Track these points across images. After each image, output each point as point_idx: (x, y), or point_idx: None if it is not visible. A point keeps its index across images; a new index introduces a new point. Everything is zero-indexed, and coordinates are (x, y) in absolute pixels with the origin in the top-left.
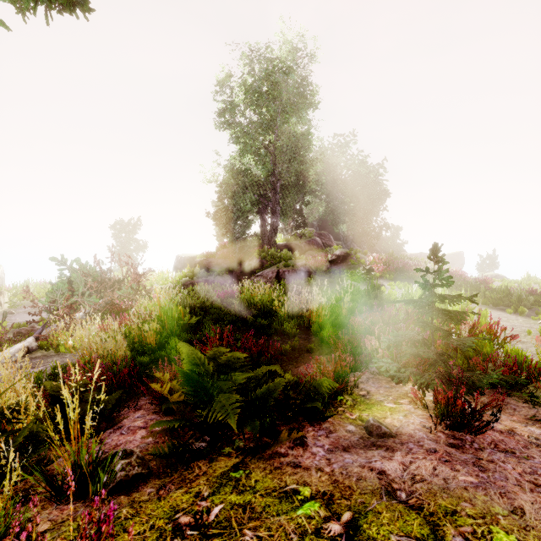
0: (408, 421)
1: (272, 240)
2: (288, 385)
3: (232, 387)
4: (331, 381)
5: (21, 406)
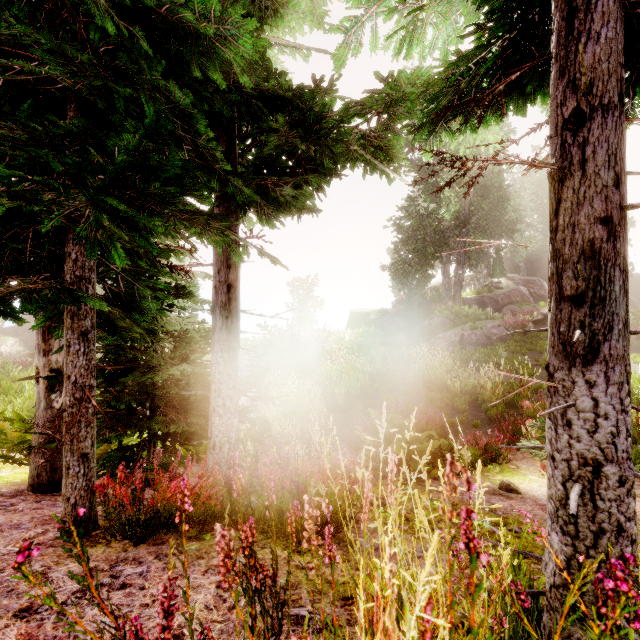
0: (539, 488)
1: (457, 294)
2: (443, 446)
3: (402, 440)
4: (475, 448)
5: (290, 433)
